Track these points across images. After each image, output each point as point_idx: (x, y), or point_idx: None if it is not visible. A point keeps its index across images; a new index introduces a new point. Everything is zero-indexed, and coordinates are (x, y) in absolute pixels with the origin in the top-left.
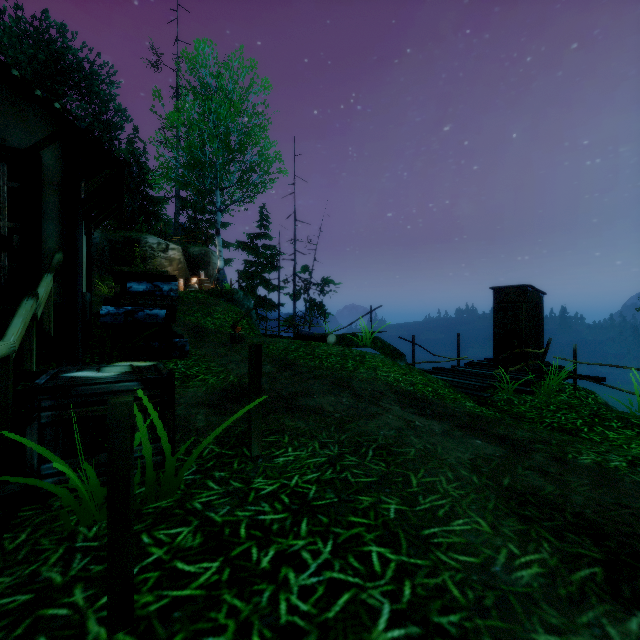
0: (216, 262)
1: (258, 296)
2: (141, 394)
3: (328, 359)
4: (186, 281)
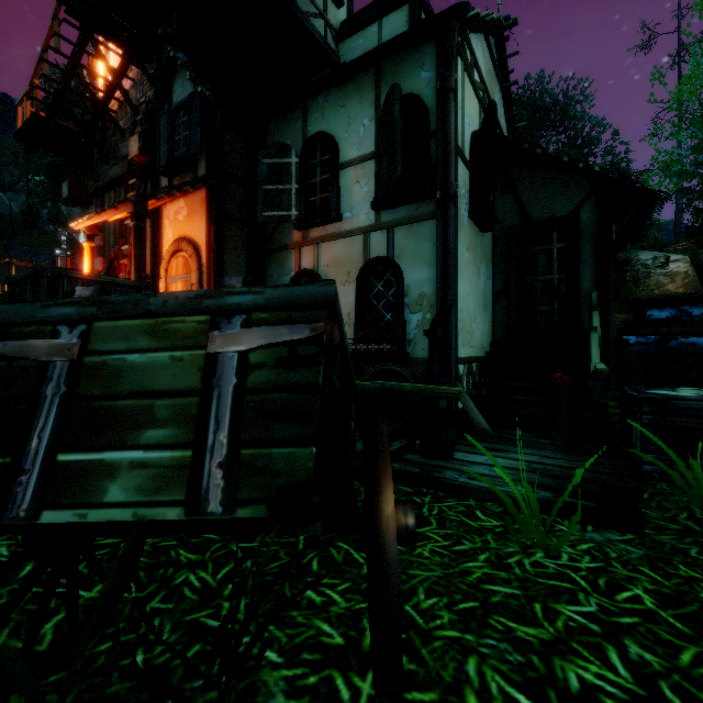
0: None
1: None
2: None
3: None
4: None
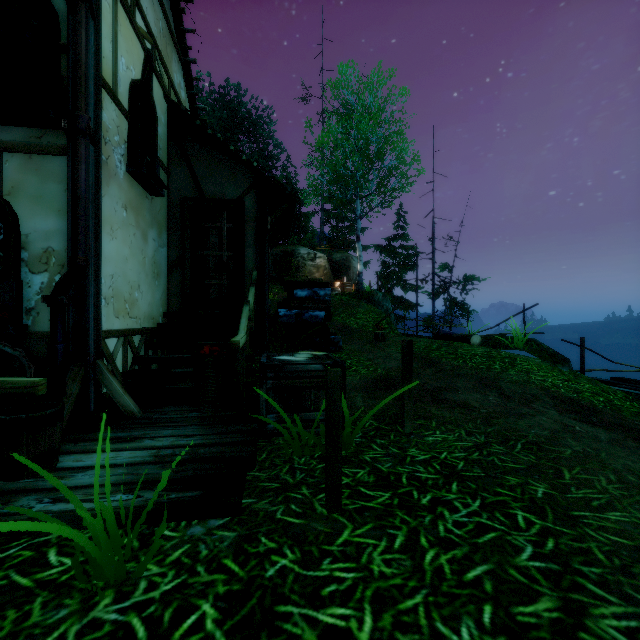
0: (355, 266)
1: (395, 296)
2: None
3: (472, 359)
4: (330, 285)
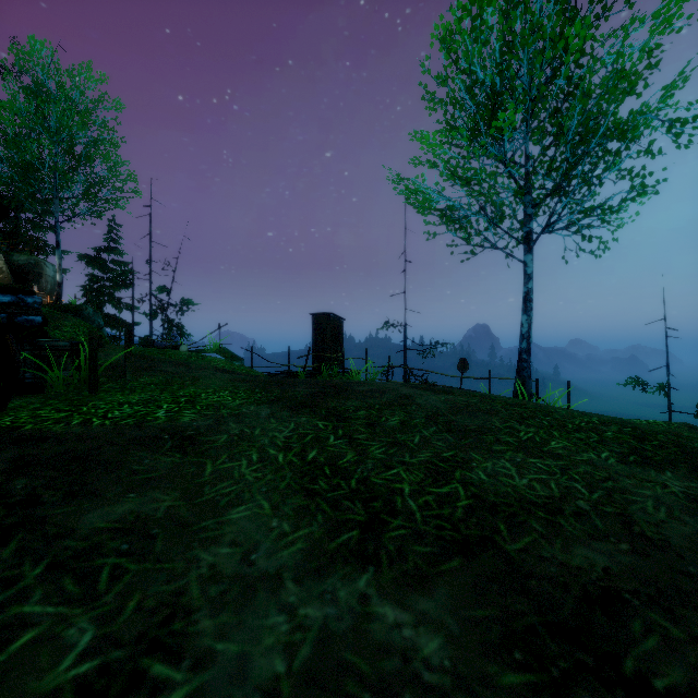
0: (50, 274)
1: (106, 314)
2: (83, 340)
3: (176, 356)
4: None
